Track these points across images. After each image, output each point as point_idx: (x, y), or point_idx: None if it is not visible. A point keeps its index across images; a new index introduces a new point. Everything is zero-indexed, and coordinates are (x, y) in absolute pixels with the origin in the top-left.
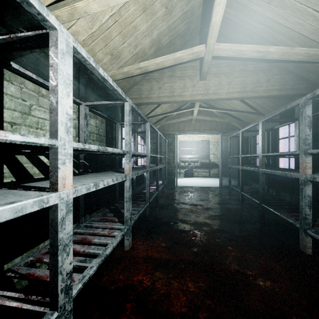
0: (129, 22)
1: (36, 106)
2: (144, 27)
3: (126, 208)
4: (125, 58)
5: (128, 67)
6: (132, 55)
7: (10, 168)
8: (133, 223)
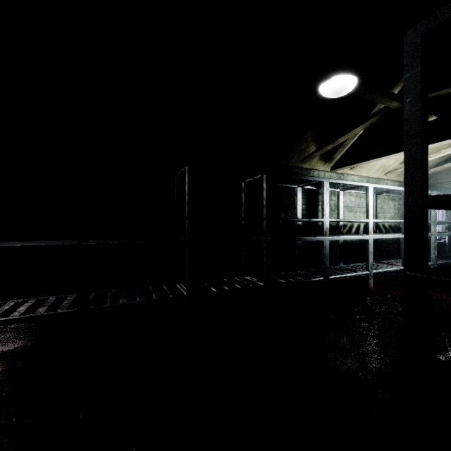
0: (434, 150)
1: (383, 204)
2: (447, 145)
3: (432, 253)
4: (432, 162)
5: (434, 168)
6: (438, 158)
7: (378, 228)
8: (438, 264)
